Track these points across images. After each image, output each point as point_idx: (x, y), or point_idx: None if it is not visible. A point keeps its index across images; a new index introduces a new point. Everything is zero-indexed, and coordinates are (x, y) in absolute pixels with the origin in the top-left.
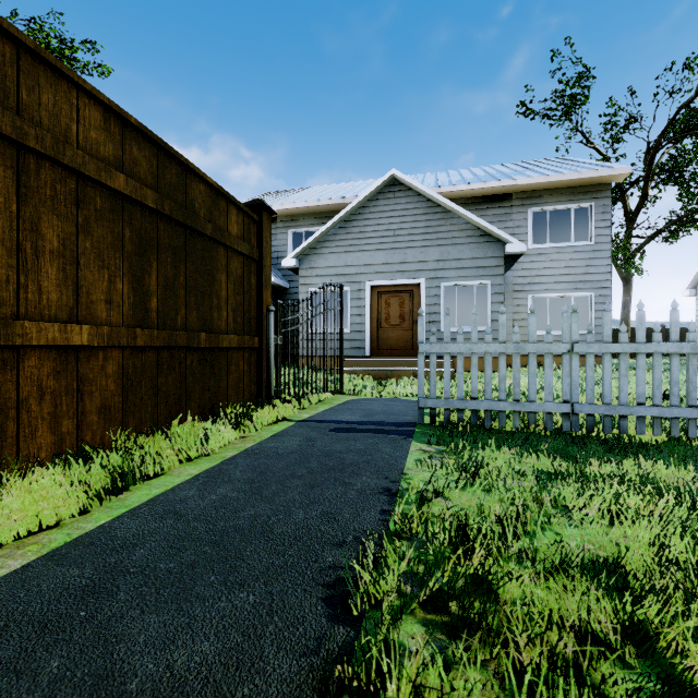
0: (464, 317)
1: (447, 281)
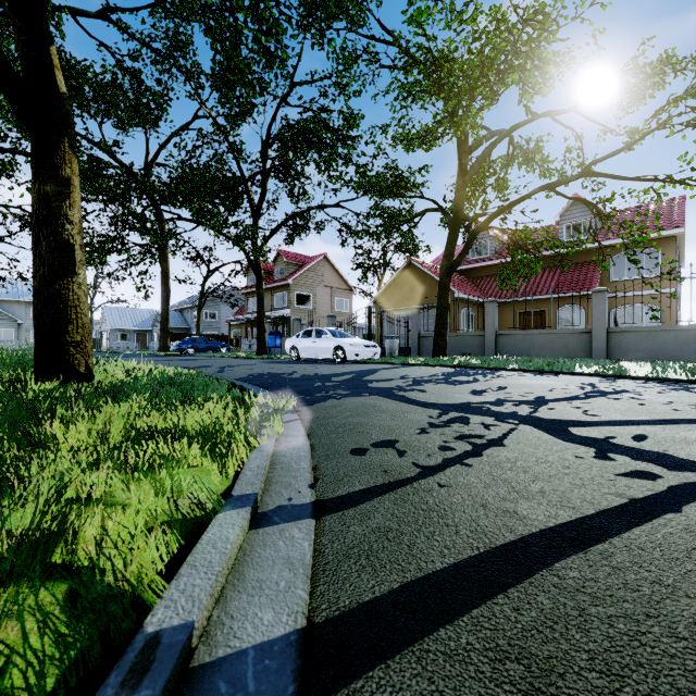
0: (6, 337)
1: (0, 328)
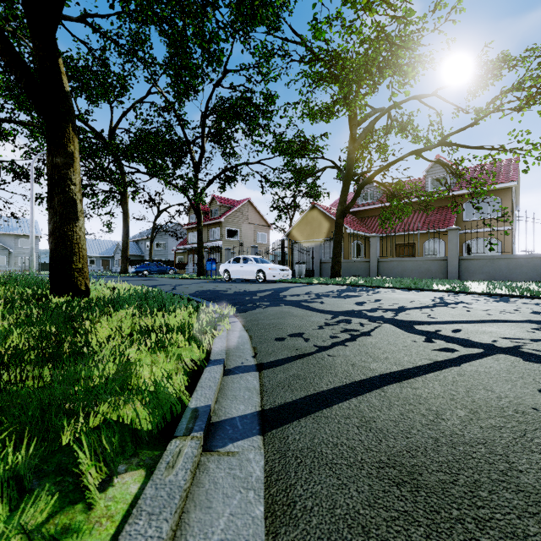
0: None
1: None
